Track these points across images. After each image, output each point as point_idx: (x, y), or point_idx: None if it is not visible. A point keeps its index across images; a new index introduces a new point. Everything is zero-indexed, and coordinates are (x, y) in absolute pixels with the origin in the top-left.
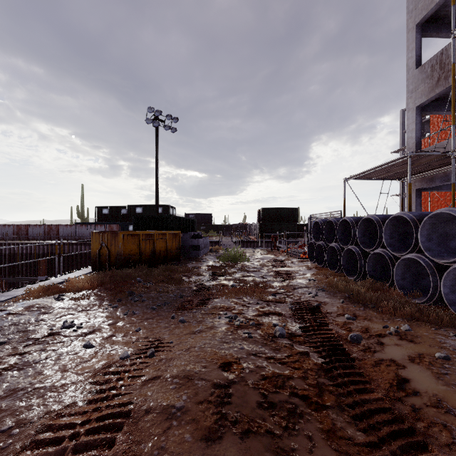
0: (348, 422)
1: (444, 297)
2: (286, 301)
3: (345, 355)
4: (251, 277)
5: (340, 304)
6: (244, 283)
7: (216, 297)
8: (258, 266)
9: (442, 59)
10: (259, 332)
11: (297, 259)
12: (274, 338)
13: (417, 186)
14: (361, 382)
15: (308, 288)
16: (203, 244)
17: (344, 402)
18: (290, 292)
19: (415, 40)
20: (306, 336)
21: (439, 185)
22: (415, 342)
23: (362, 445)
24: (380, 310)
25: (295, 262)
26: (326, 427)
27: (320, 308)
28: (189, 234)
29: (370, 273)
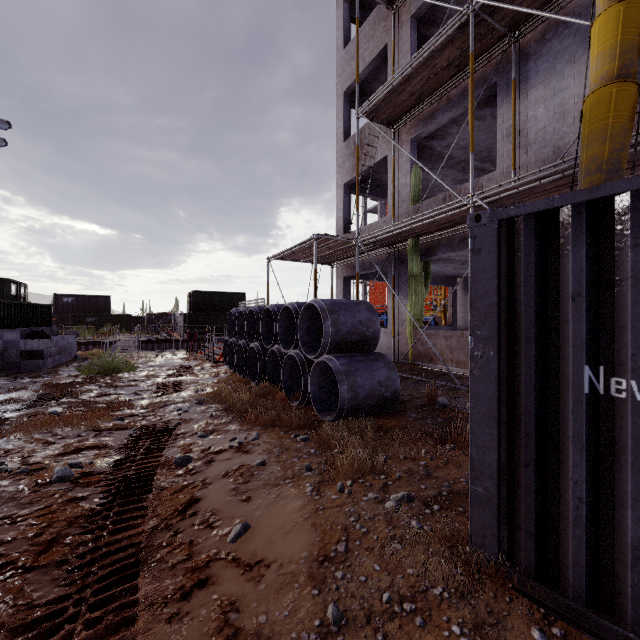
0: (53, 580)
1: (311, 396)
2: (135, 426)
3: (145, 487)
4: (114, 396)
5: (207, 419)
6: (85, 407)
7: (2, 436)
8: (140, 378)
9: (361, 138)
10: (23, 481)
11: (212, 364)
12: (45, 485)
13: (344, 273)
14: (134, 518)
15: (184, 403)
16: (55, 347)
17: (77, 553)
18: (153, 412)
19: (343, 109)
20: (111, 472)
21: (367, 274)
22: (249, 452)
23: (42, 605)
24: (243, 420)
25: (207, 368)
26: (2, 598)
27: (176, 428)
28: (18, 332)
29: (270, 376)
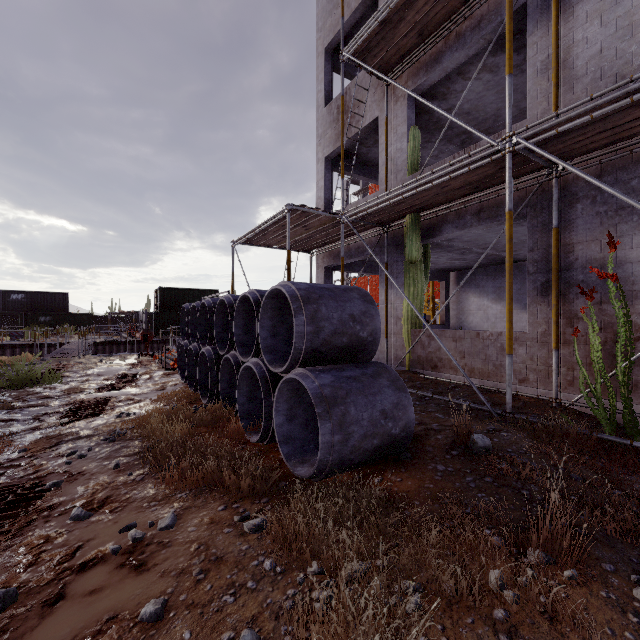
0: None
1: (276, 431)
2: None
3: None
4: None
5: (107, 473)
6: None
7: None
8: (56, 394)
9: (346, 100)
10: None
11: (164, 371)
12: None
13: (325, 263)
14: None
15: (89, 439)
16: None
17: None
18: (31, 457)
19: (324, 69)
20: None
21: (352, 265)
22: (144, 568)
23: None
24: (161, 478)
25: (155, 377)
26: None
27: (44, 495)
28: None
29: (225, 392)
